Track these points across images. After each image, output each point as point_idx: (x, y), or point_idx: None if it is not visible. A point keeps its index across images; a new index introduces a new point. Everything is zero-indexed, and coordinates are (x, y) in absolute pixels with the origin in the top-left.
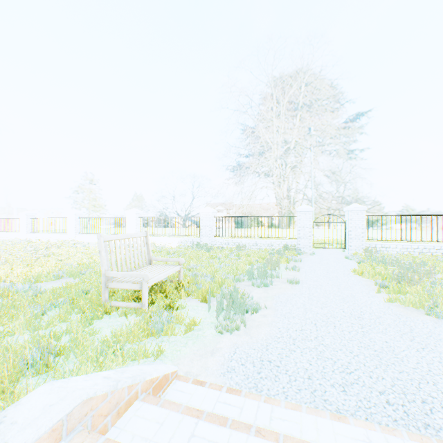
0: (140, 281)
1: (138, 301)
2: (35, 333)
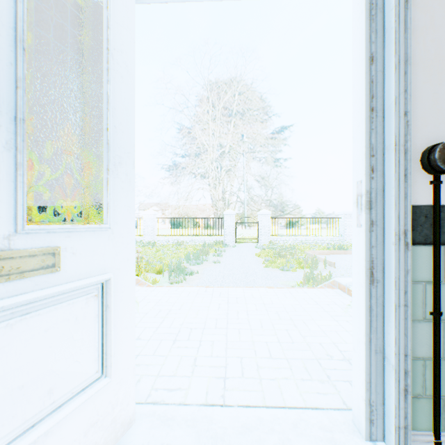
0: None
1: None
2: None
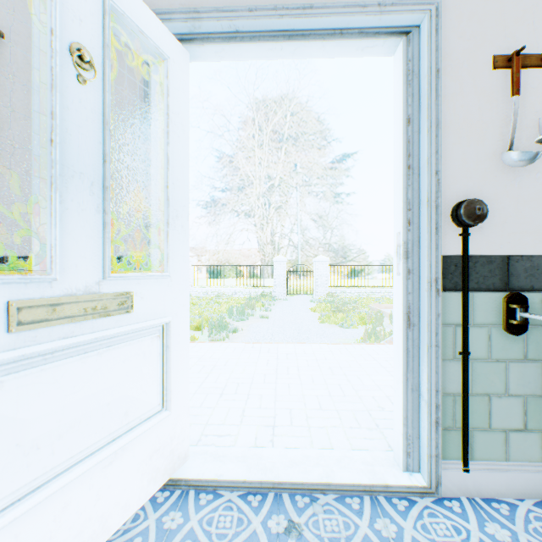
0: None
1: None
2: None
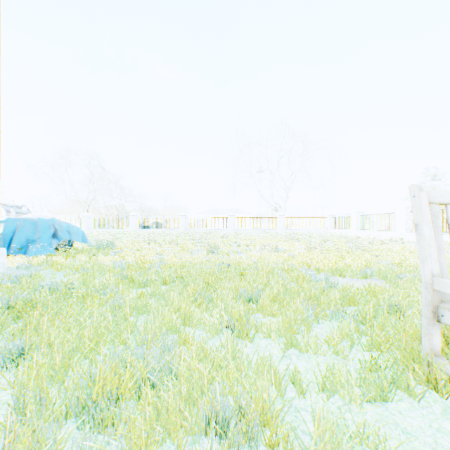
0: None
1: None
2: (287, 350)
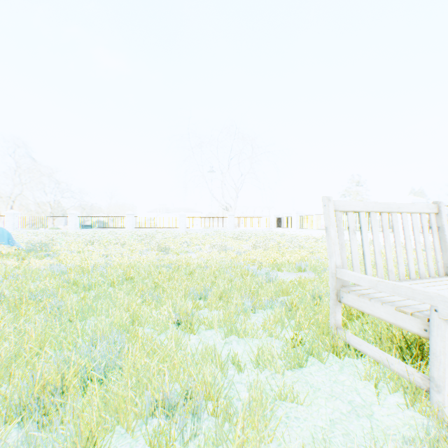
0: (422, 311)
1: (413, 357)
2: (230, 337)
